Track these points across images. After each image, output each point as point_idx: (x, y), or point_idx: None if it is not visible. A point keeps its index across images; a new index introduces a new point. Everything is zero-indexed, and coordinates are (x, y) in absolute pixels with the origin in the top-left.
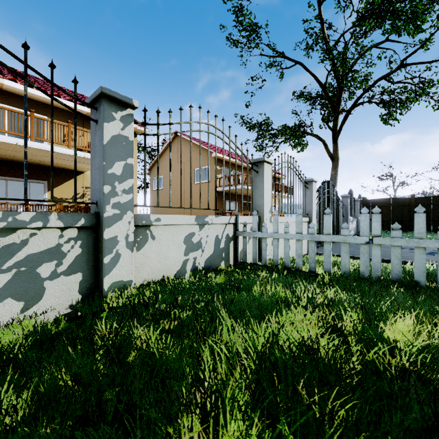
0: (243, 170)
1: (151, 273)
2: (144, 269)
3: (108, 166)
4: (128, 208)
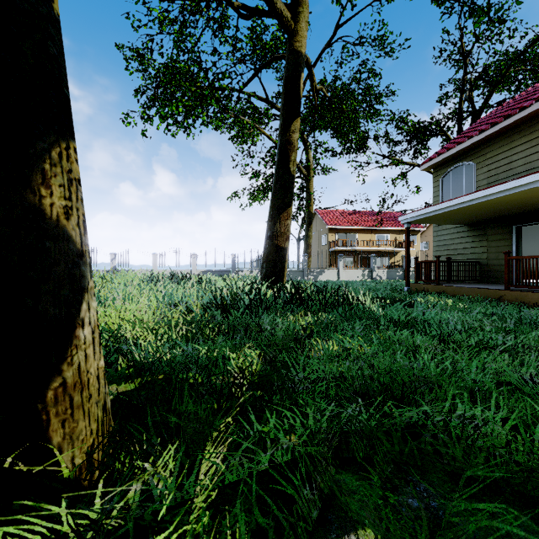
0: None
1: None
2: None
3: None
4: None
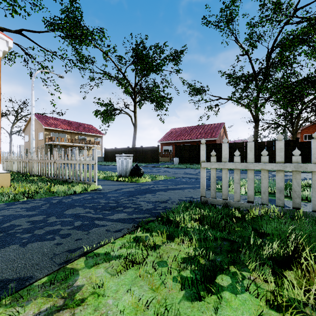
0: (68, 133)
1: None
2: None
3: None
4: None
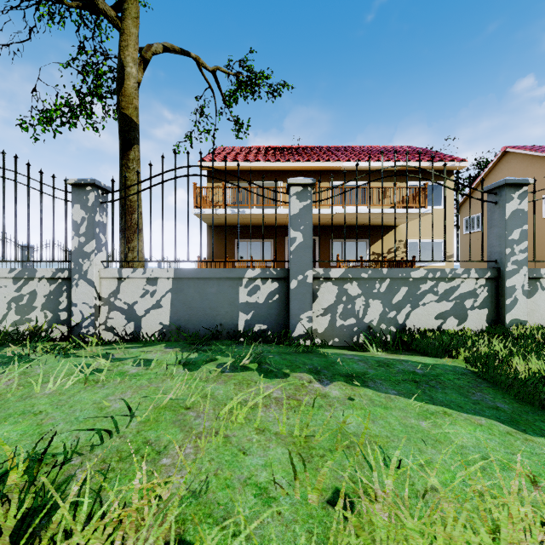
0: None
1: (541, 319)
2: (534, 314)
3: (508, 234)
4: (523, 264)
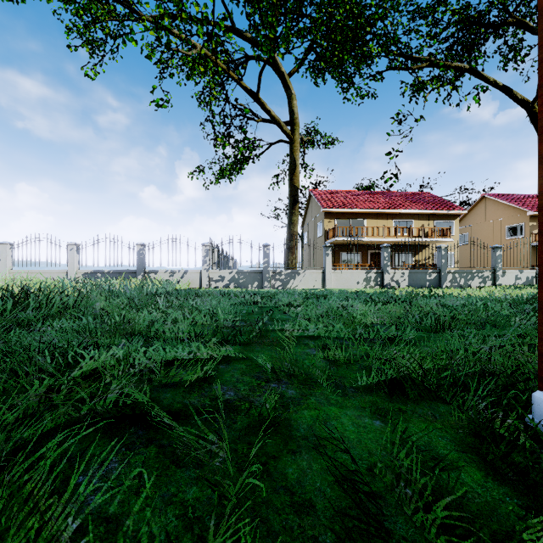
0: None
1: (505, 283)
2: (503, 282)
3: (497, 260)
4: (501, 268)
